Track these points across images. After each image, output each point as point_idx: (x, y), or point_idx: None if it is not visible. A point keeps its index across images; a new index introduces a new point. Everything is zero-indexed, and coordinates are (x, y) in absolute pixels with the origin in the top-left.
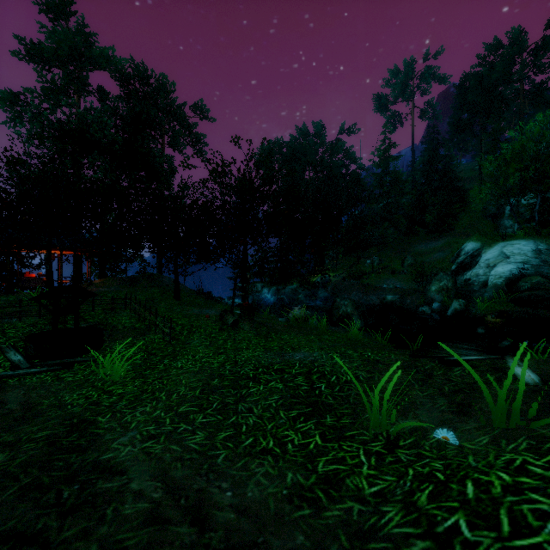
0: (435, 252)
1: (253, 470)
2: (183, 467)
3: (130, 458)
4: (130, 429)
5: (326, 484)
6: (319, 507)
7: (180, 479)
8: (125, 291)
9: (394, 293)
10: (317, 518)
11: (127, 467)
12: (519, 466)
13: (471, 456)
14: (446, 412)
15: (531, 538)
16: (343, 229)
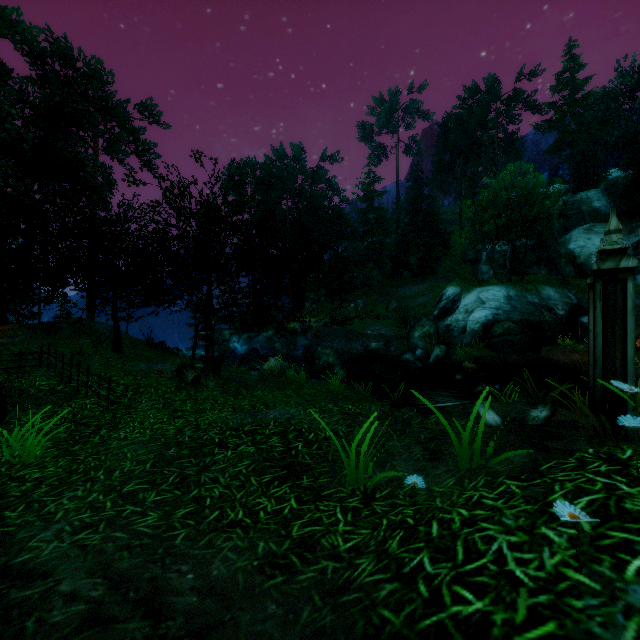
0: (419, 296)
1: (219, 546)
2: (131, 556)
3: (56, 556)
4: (54, 521)
5: (300, 547)
6: (292, 572)
7: (127, 571)
8: (38, 343)
9: (378, 340)
10: (290, 584)
11: (53, 568)
12: (476, 501)
13: (438, 499)
14: (421, 459)
15: (479, 561)
16: (325, 269)
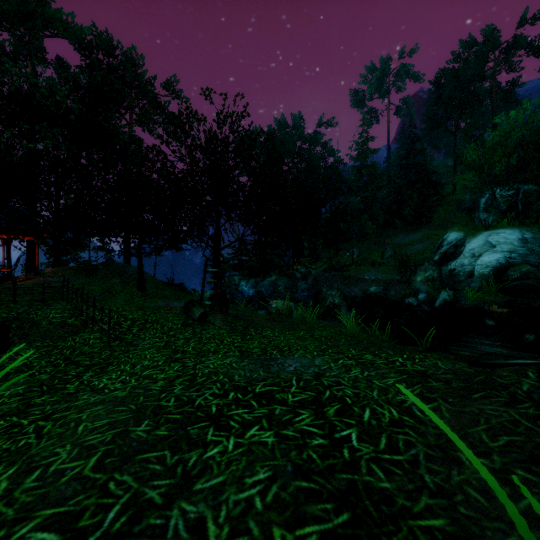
0: (414, 244)
1: None
2: None
3: None
4: None
5: None
6: None
7: None
8: (77, 281)
9: (376, 284)
10: None
11: None
12: None
13: None
14: None
15: None
16: (322, 221)
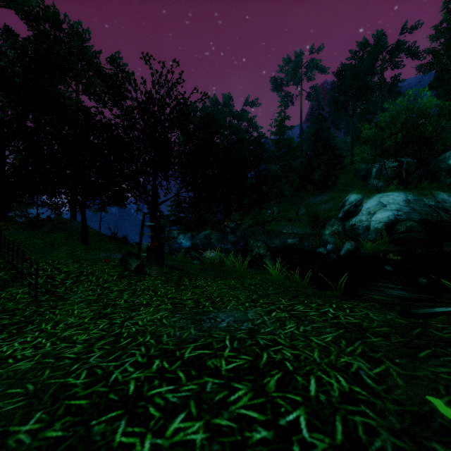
0: (322, 204)
1: None
2: None
3: None
4: None
5: None
6: None
7: None
8: (20, 235)
9: (293, 237)
10: None
11: None
12: None
13: None
14: None
15: None
16: (248, 184)
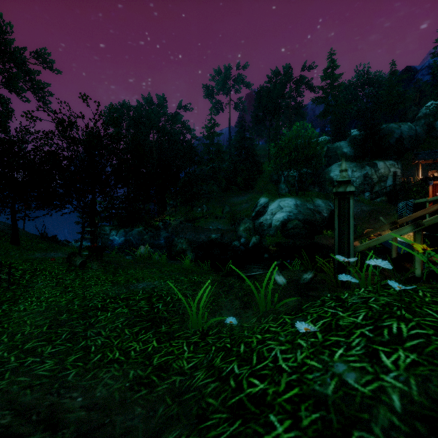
0: (243, 203)
1: (101, 377)
2: (33, 392)
3: None
4: None
5: (159, 370)
6: (153, 386)
7: (30, 402)
8: None
9: (216, 232)
10: (151, 394)
11: None
12: (266, 329)
13: (246, 330)
14: (238, 308)
15: (264, 362)
16: (181, 184)
